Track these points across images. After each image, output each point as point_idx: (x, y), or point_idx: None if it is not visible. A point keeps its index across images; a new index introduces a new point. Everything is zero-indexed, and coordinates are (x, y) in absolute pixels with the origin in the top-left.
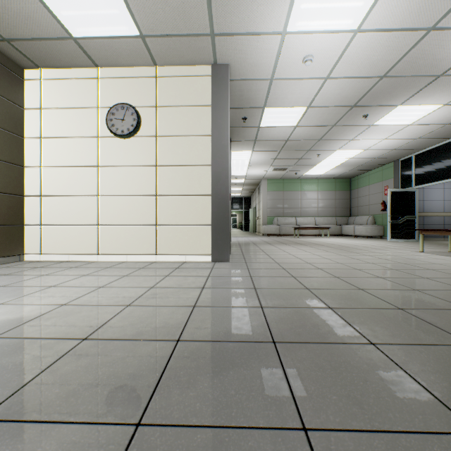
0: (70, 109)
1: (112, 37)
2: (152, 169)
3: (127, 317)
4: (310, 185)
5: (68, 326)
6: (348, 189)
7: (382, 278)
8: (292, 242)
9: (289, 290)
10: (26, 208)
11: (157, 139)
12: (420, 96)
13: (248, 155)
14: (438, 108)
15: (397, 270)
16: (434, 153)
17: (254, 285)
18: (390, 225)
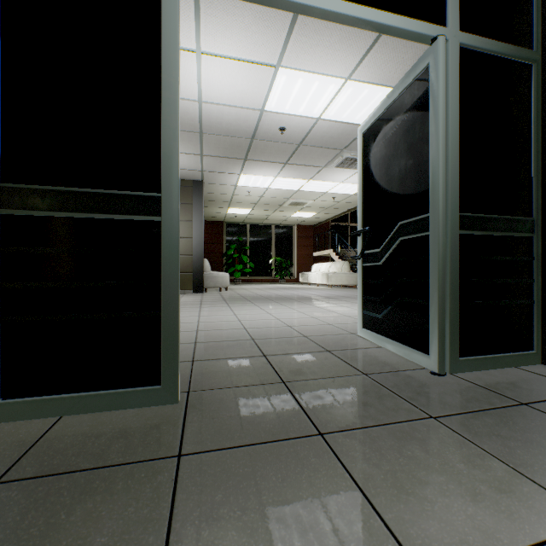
0: None
1: None
2: None
3: None
4: None
5: None
6: None
7: None
8: (239, 299)
9: None
10: None
11: None
12: None
13: (257, 177)
14: None
15: None
16: None
17: None
18: (360, 270)
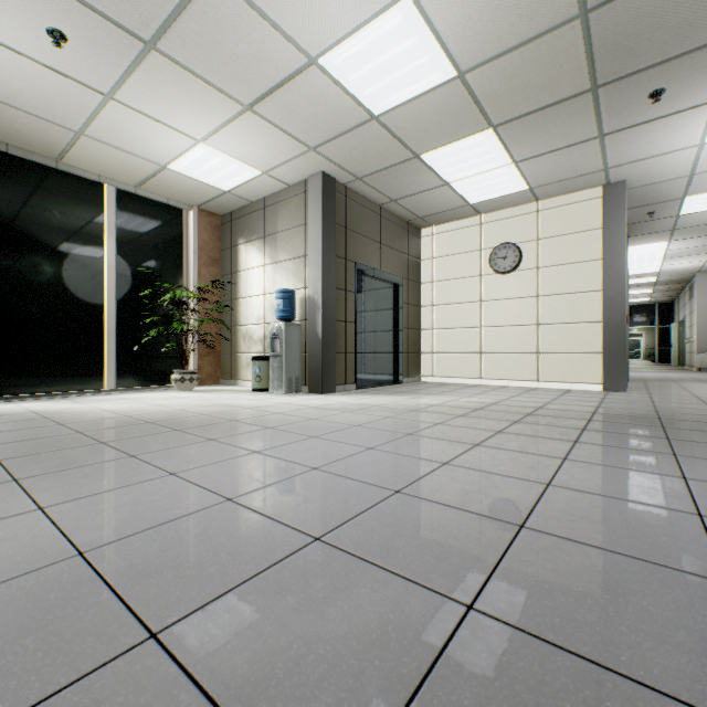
0: (456, 255)
1: (502, 196)
2: (533, 300)
3: (553, 406)
4: None
5: (522, 405)
6: None
7: None
8: None
9: (691, 409)
10: (421, 340)
11: (538, 271)
12: None
13: (660, 247)
14: None
15: None
16: None
17: (653, 404)
18: None
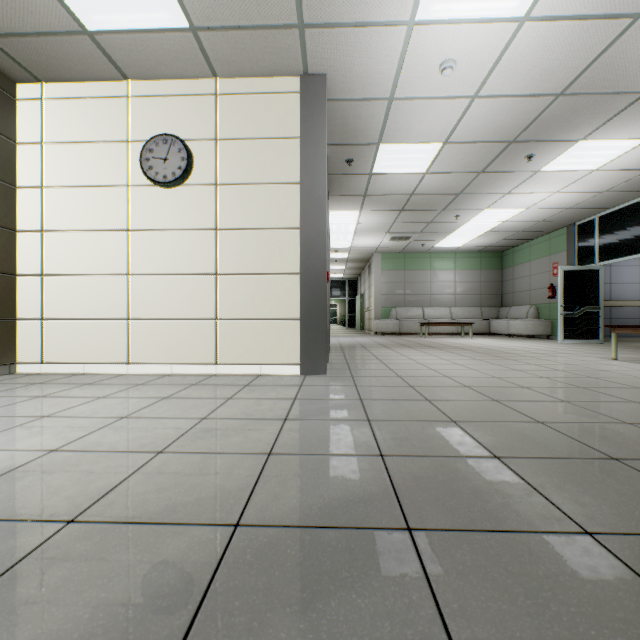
0: (85, 144)
1: (147, 31)
2: (210, 234)
3: (155, 475)
4: (443, 262)
5: (48, 494)
6: (499, 268)
7: (568, 403)
8: (418, 345)
9: (424, 424)
10: (20, 294)
11: (217, 189)
12: (613, 126)
13: (354, 217)
14: (639, 145)
15: (586, 388)
16: (628, 214)
17: (367, 414)
18: (562, 319)
